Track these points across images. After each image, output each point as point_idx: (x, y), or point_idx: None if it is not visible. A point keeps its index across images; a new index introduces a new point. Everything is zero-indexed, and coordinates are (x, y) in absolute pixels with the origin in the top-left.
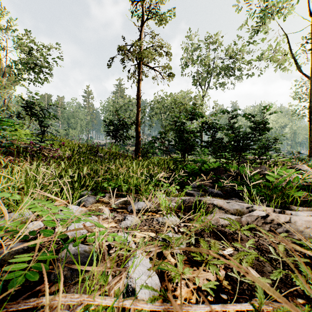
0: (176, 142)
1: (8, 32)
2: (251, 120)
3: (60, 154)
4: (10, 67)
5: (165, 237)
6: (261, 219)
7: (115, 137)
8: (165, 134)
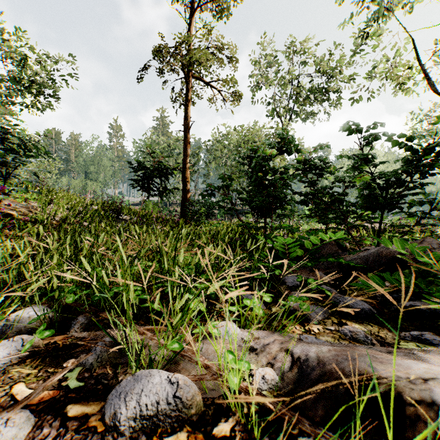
0: (249, 194)
1: None
2: (407, 145)
3: (45, 216)
4: None
5: None
6: None
7: (147, 189)
8: (230, 180)
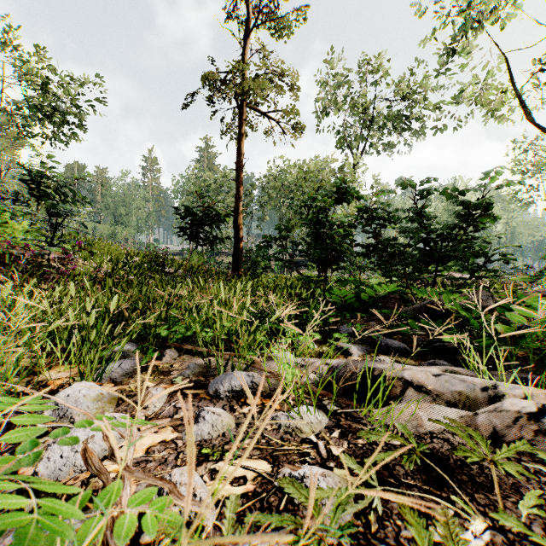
0: (310, 246)
1: (5, 51)
2: (459, 201)
3: (90, 269)
4: (8, 111)
5: (300, 497)
6: (529, 422)
7: (195, 237)
8: (289, 230)
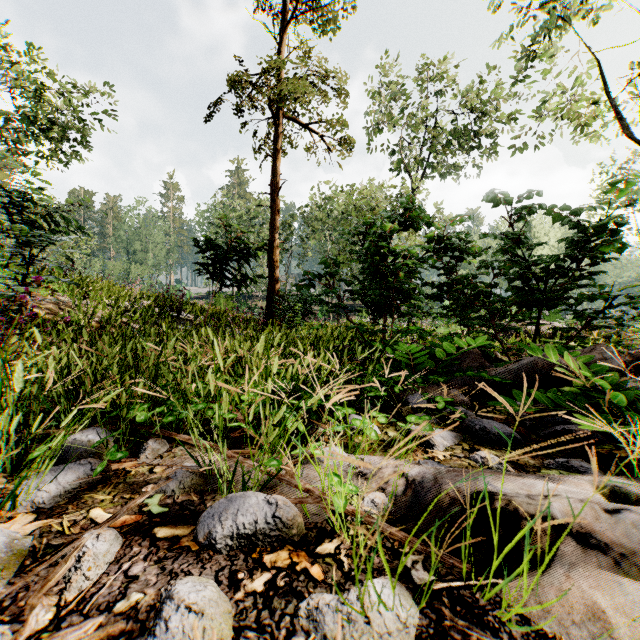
0: (363, 285)
1: None
2: (571, 221)
3: (80, 316)
4: None
5: None
6: None
7: (220, 276)
8: (337, 265)
